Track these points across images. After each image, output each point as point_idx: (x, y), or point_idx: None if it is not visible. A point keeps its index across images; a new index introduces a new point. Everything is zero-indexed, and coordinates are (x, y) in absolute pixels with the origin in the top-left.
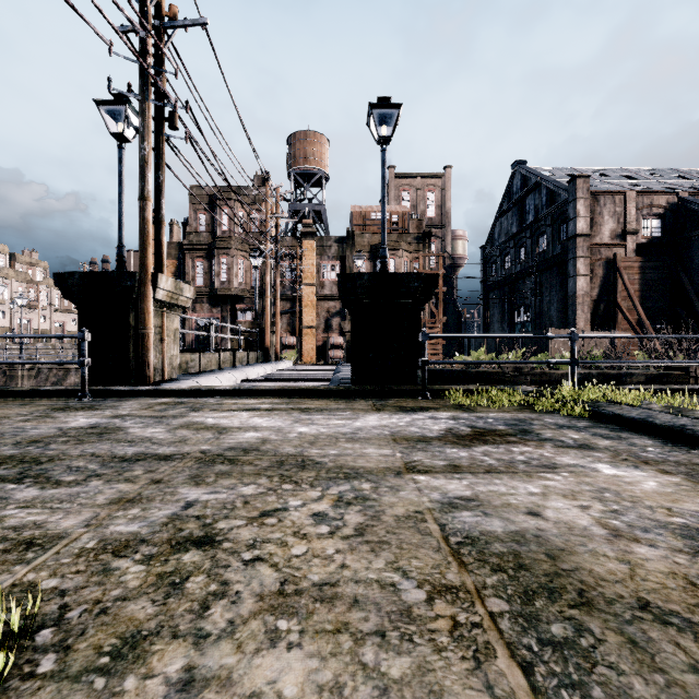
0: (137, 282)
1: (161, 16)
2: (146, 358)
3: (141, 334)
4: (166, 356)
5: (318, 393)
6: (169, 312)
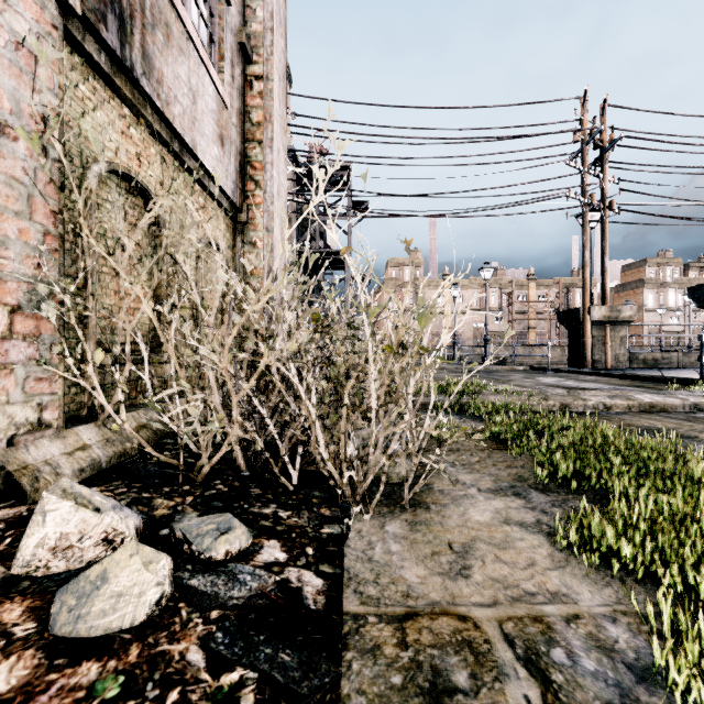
0: (581, 313)
1: (602, 148)
2: (584, 355)
3: (582, 341)
4: (610, 354)
5: (643, 379)
6: (612, 326)
